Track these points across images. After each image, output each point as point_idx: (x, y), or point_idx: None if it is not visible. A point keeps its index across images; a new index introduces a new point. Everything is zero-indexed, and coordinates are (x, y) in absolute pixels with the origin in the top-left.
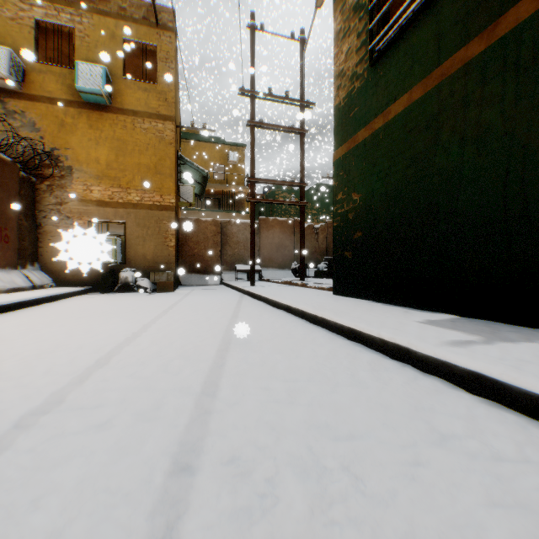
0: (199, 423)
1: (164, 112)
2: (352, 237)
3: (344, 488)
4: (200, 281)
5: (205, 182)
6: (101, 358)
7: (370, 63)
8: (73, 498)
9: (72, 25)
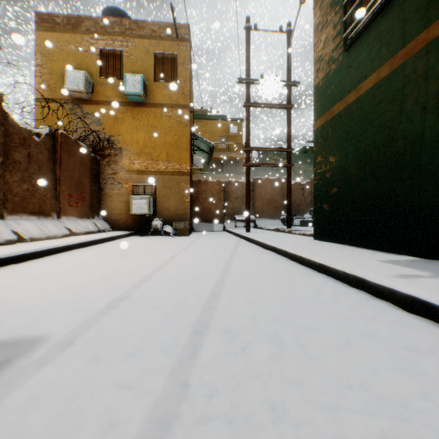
0: (208, 312)
1: (182, 102)
2: (329, 193)
3: (293, 350)
4: (208, 228)
5: (211, 152)
6: (147, 275)
7: (343, 49)
8: (144, 337)
9: (121, 49)
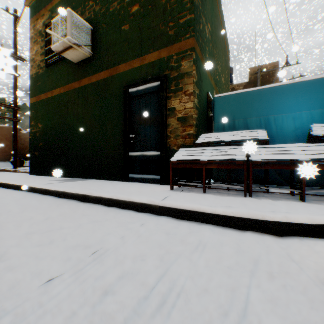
0: None
1: None
2: (39, 145)
3: None
4: None
5: None
6: None
7: (46, 65)
8: None
9: None
